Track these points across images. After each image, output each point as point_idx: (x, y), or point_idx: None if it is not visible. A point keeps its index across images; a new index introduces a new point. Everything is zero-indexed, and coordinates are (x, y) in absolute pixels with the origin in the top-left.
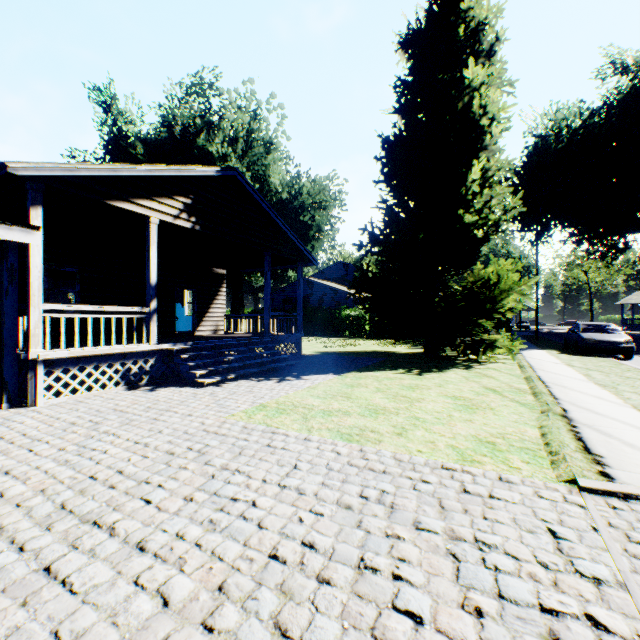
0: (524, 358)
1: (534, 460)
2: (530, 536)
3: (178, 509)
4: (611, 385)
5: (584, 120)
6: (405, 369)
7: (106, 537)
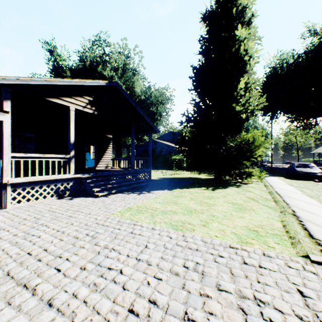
0: (266, 181)
1: (281, 242)
2: (287, 295)
3: (76, 275)
4: (315, 196)
5: (295, 59)
6: (205, 187)
7: (29, 296)
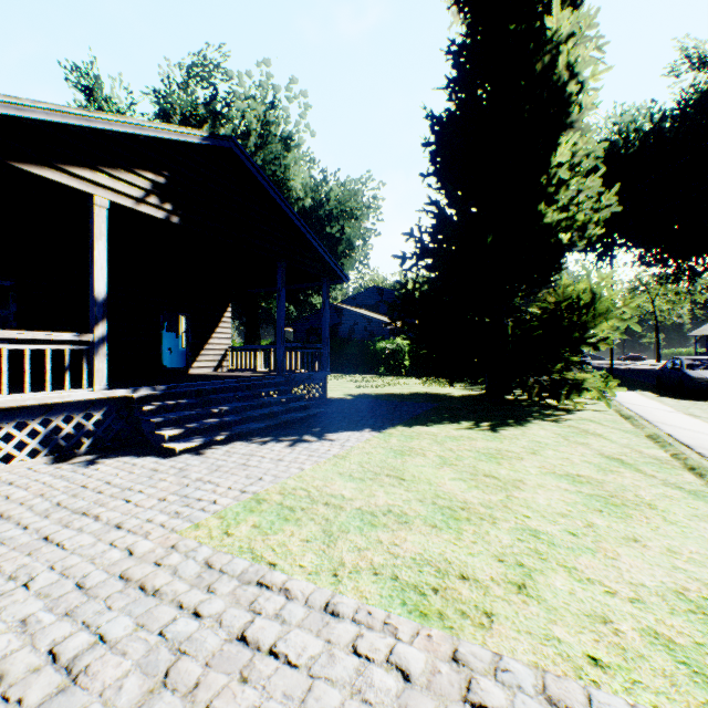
0: (620, 404)
1: None
2: None
3: None
4: None
5: (655, 123)
6: (470, 421)
7: None
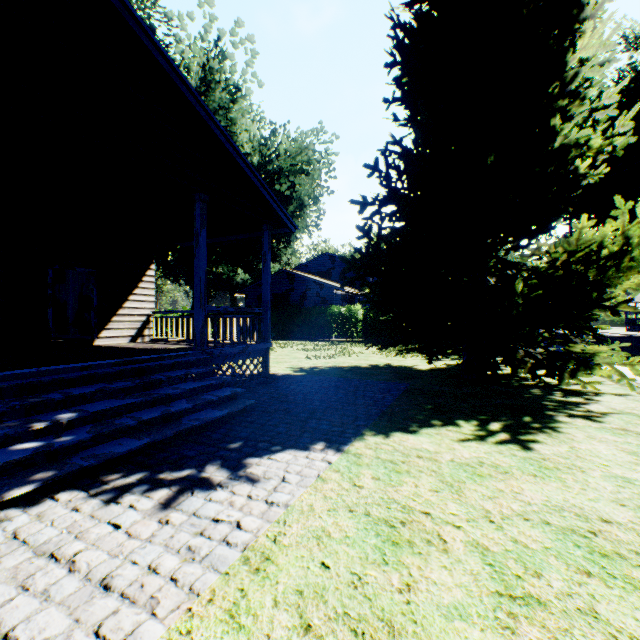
0: (638, 383)
1: None
2: None
3: None
4: None
5: (593, 100)
6: (470, 420)
7: None
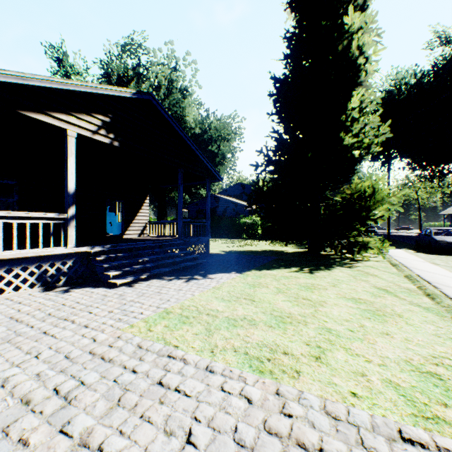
0: (391, 257)
1: None
2: None
3: None
4: None
5: (418, 79)
6: (297, 267)
7: None
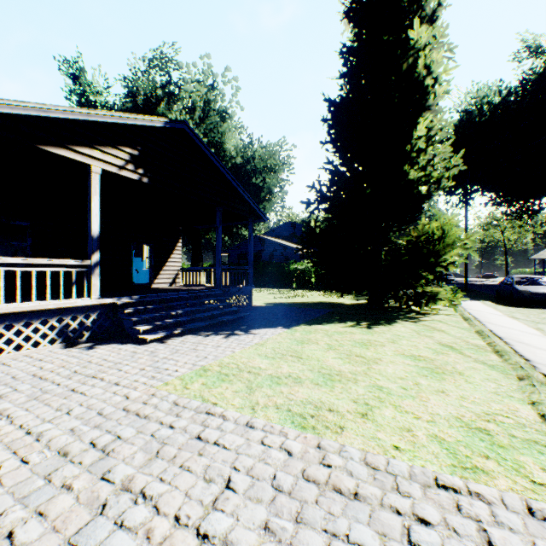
0: (465, 309)
1: None
2: None
3: None
4: None
5: (503, 97)
6: (353, 321)
7: None
